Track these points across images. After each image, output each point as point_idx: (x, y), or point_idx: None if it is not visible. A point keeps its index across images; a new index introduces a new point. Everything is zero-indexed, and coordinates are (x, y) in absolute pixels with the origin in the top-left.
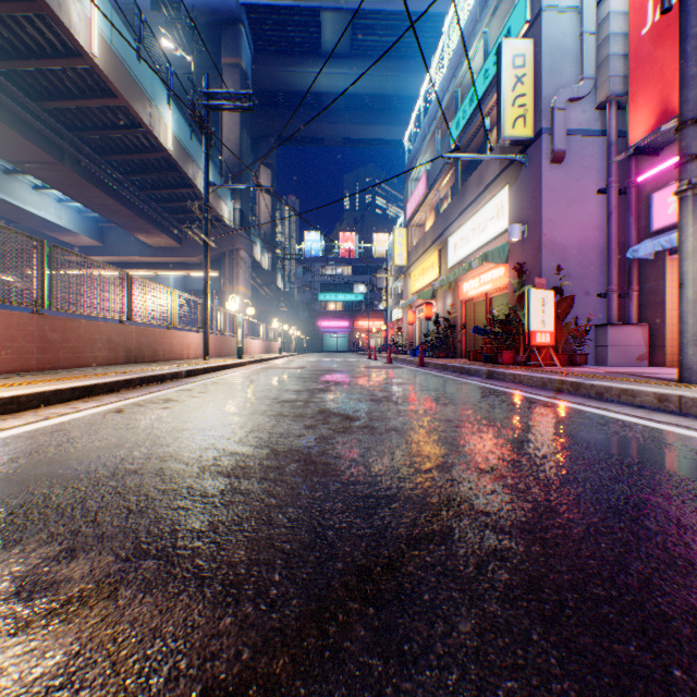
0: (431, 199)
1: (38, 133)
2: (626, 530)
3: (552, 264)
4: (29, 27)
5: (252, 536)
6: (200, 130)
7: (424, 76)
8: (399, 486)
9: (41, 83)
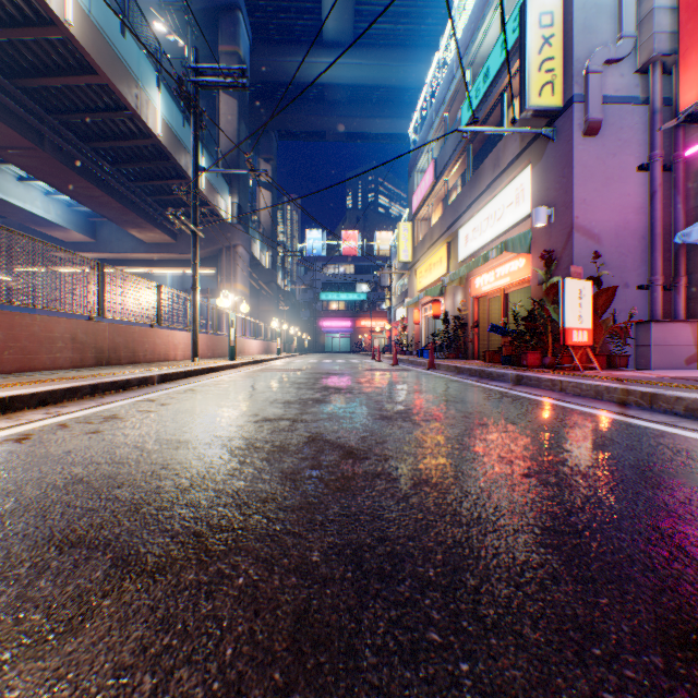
0: (439, 190)
1: (13, 114)
2: None
3: (586, 251)
4: None
5: None
6: (188, 108)
7: (429, 66)
8: None
9: (14, 58)
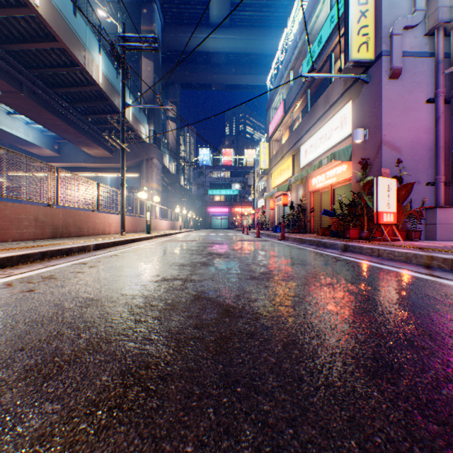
0: (287, 120)
1: (1, 68)
2: None
3: (390, 159)
4: None
5: None
6: (118, 64)
7: (280, 40)
8: None
9: (1, 30)
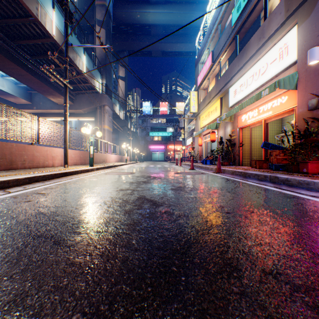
0: (214, 69)
1: None
2: None
3: None
4: None
5: None
6: (60, 4)
7: (205, 13)
8: None
9: None
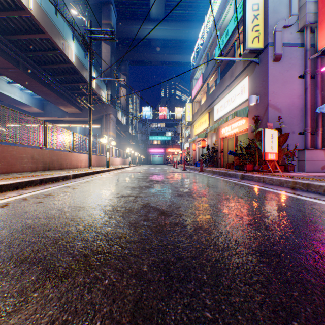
0: (205, 88)
1: (5, 52)
2: None
3: (274, 116)
4: None
5: None
6: (87, 49)
7: (200, 30)
8: None
9: (5, 25)
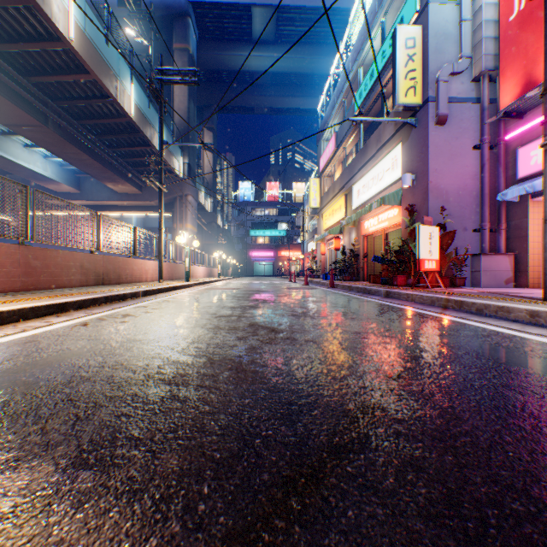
0: (339, 155)
1: (27, 102)
2: (529, 438)
3: (437, 205)
4: (19, 17)
5: (185, 444)
6: (156, 99)
7: (333, 58)
8: (318, 393)
9: (29, 62)
